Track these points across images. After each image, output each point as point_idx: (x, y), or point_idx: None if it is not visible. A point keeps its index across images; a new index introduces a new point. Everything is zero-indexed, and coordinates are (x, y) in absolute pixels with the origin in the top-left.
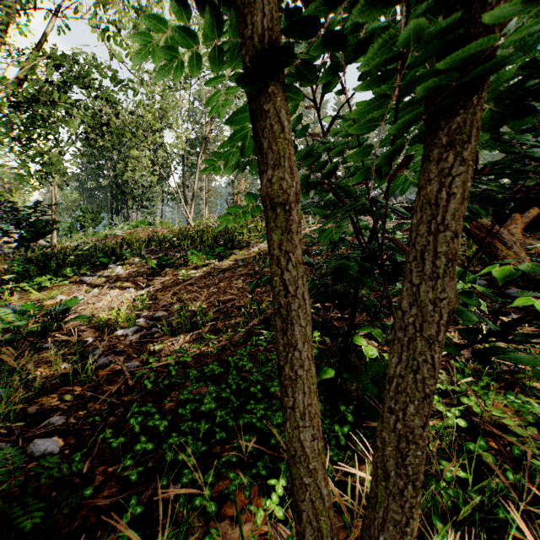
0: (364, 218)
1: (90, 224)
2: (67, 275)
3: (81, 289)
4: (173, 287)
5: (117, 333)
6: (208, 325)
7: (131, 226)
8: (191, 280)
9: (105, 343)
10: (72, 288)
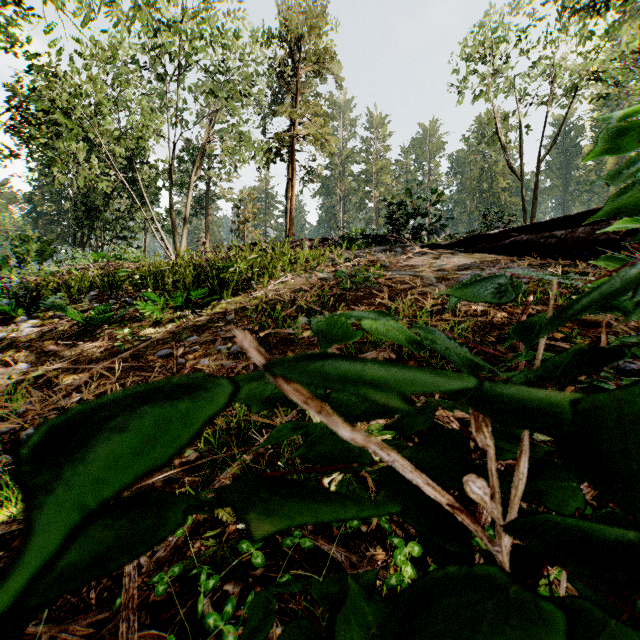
0: (422, 249)
1: (35, 257)
2: None
3: None
4: (101, 361)
5: None
6: None
7: (87, 260)
8: (134, 349)
9: None
10: None
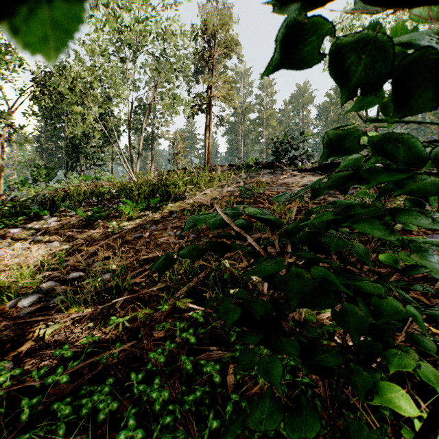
0: (293, 172)
1: (44, 178)
2: None
3: (2, 243)
4: (101, 240)
5: (12, 303)
6: (125, 294)
7: (78, 180)
8: (120, 233)
9: None
10: None
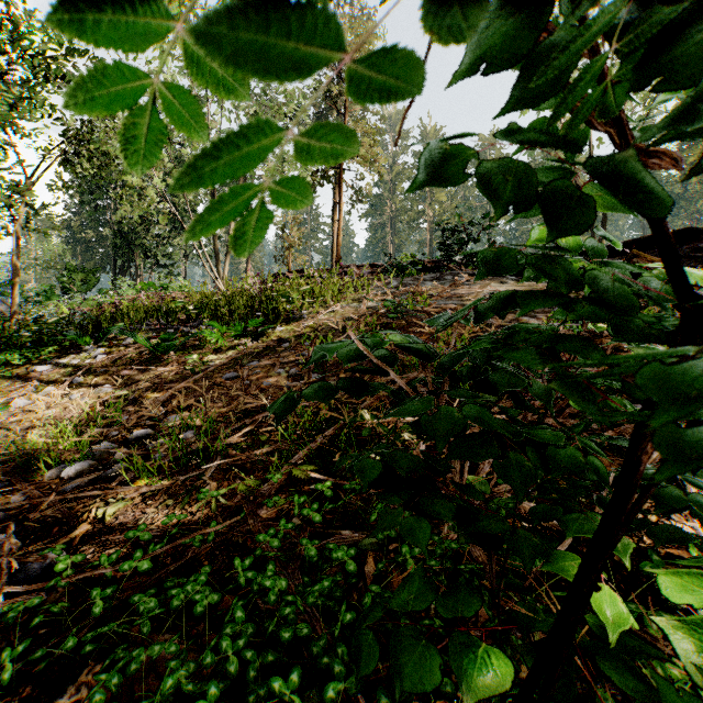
0: (470, 278)
1: (80, 287)
2: (13, 362)
3: (26, 387)
4: (175, 383)
5: (51, 474)
6: (217, 459)
7: (134, 290)
8: (205, 372)
9: (6, 504)
10: (16, 383)
